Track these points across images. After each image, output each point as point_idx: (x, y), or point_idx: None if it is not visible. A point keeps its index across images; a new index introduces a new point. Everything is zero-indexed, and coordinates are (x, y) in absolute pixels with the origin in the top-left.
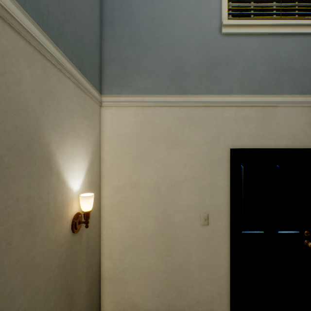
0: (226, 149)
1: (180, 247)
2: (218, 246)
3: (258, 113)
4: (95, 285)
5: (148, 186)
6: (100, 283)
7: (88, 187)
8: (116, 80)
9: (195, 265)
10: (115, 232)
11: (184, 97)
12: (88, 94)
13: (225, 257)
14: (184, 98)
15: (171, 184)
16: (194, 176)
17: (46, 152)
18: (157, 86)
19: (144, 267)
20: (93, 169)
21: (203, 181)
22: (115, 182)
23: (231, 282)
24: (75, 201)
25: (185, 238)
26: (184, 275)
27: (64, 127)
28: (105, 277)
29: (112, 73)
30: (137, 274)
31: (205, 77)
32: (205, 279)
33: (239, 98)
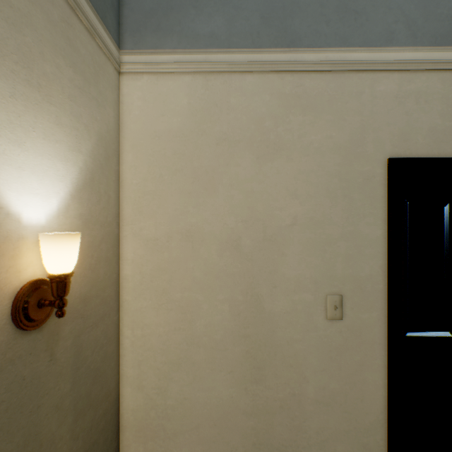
0: (380, 160)
1: (283, 365)
2: (362, 363)
3: (448, 86)
4: (101, 445)
5: (217, 238)
6: (118, 438)
7: (78, 227)
8: (151, 20)
9: (314, 401)
10: (148, 332)
11: (291, 54)
12: (79, 15)
13: (377, 387)
14: (291, 56)
15: (264, 234)
16: (311, 217)
17: None
18: (235, 30)
19: (208, 405)
20: (95, 193)
21: (332, 227)
22: (149, 229)
23: (390, 438)
24: (27, 248)
25: (293, 346)
26: (291, 422)
27: None
28: (128, 425)
29: (142, 5)
30: (194, 420)
31: (336, 12)
32: (335, 431)
33: (407, 54)
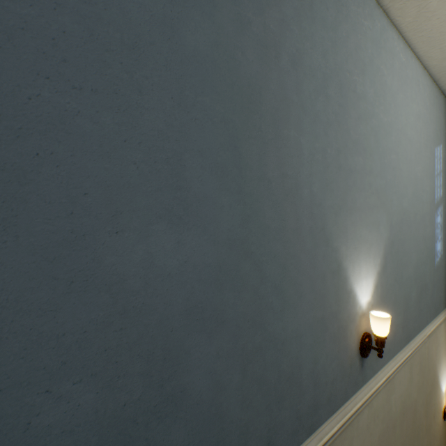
0: None
1: None
2: None
3: None
4: None
5: None
6: None
7: None
8: None
9: None
10: None
11: None
12: None
13: None
14: None
15: None
16: None
17: (436, 377)
18: None
19: None
20: None
21: None
22: None
23: None
24: (443, 398)
25: None
26: None
27: (440, 355)
28: None
29: None
30: None
31: None
32: None
33: None
